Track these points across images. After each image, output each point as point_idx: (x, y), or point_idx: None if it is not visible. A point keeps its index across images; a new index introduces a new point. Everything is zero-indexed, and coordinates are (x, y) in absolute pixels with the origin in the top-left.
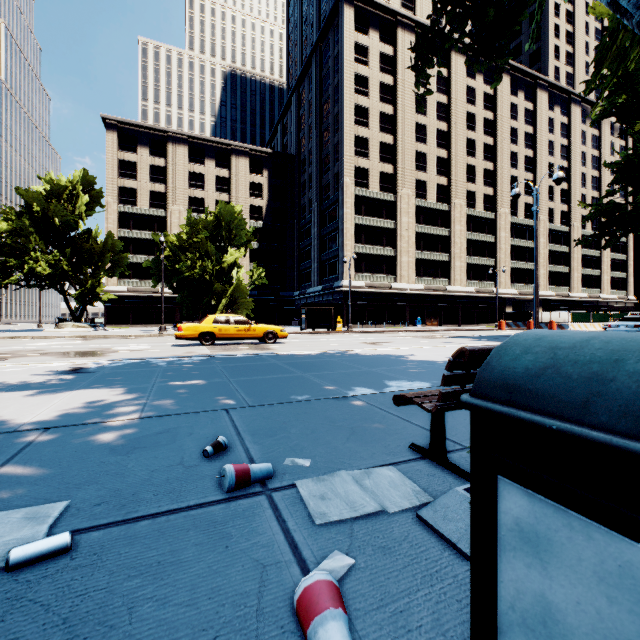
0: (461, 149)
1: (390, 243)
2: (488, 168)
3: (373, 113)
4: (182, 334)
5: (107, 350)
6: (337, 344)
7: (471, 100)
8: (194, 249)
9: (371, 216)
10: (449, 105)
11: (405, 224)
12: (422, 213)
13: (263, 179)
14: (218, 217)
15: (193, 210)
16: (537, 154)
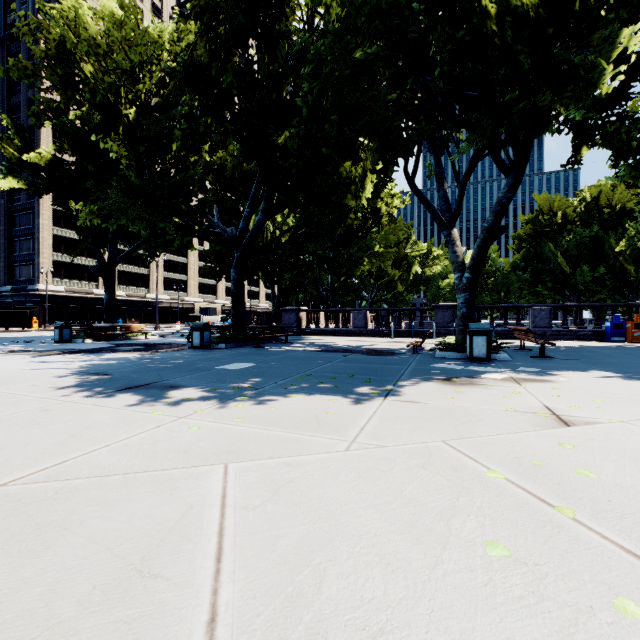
0: None
1: (92, 255)
2: None
3: None
4: None
5: None
6: None
7: None
8: None
9: (72, 229)
10: None
11: None
12: None
13: None
14: None
15: None
16: None
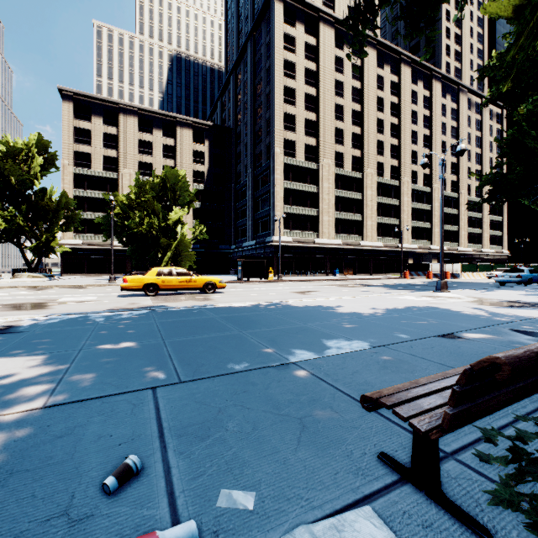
0: (372, 127)
1: (313, 205)
2: (394, 143)
3: (299, 94)
4: (127, 285)
5: (53, 302)
6: (270, 293)
7: (380, 86)
8: (142, 207)
9: (297, 181)
10: (362, 90)
11: (326, 189)
12: (340, 180)
13: (204, 148)
14: (164, 179)
15: (142, 173)
16: (433, 133)
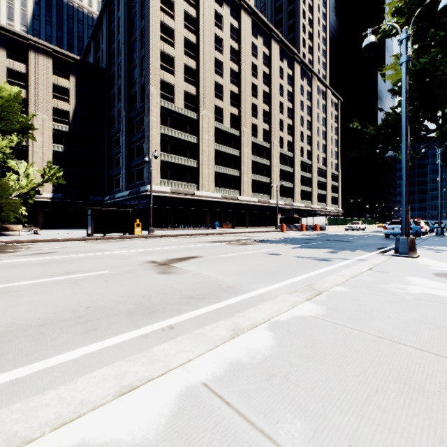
0: (248, 89)
1: (193, 156)
2: (266, 109)
3: (178, 36)
4: None
5: None
6: (83, 274)
7: (255, 54)
8: None
9: (176, 129)
10: (240, 52)
11: (206, 141)
12: (219, 134)
13: (70, 84)
14: None
15: None
16: (295, 107)
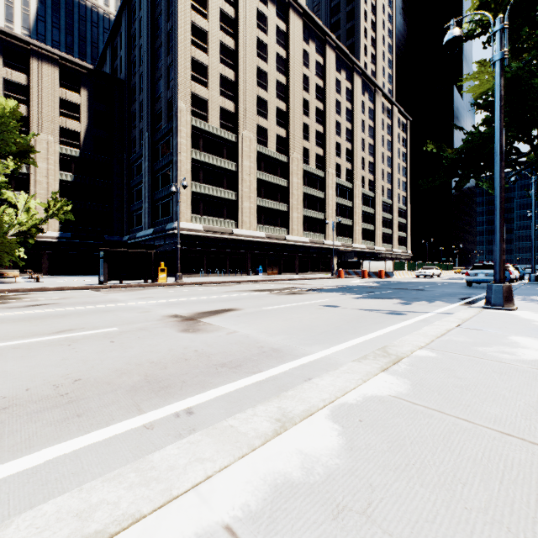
0: (298, 106)
1: (231, 186)
2: (319, 130)
3: (213, 40)
4: None
5: None
6: (82, 333)
7: (306, 63)
8: None
9: (210, 153)
10: (288, 60)
11: (247, 168)
12: (263, 160)
13: (81, 99)
14: None
15: None
16: (354, 128)
